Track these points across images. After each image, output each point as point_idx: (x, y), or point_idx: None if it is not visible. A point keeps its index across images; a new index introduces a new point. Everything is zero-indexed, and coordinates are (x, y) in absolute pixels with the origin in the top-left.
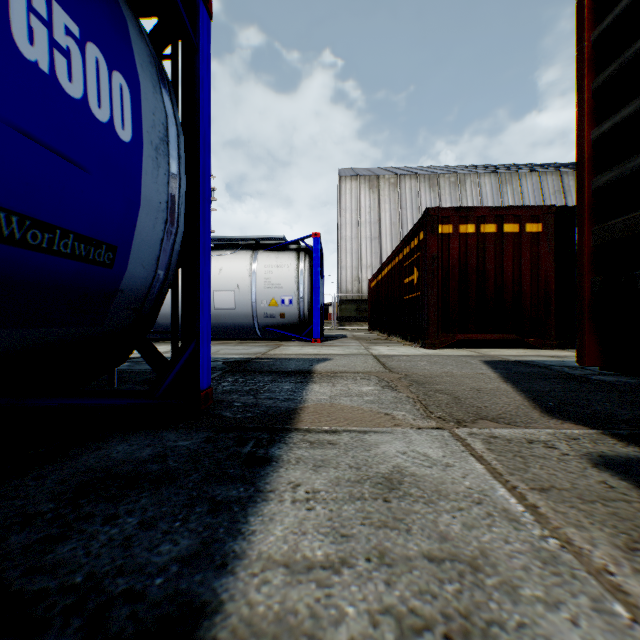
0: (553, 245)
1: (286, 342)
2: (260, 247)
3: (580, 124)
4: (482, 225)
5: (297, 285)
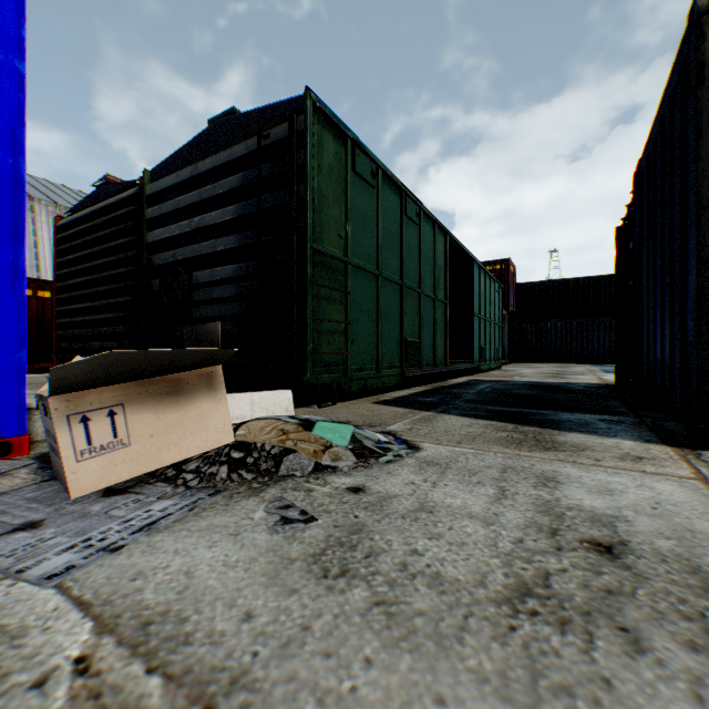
0: None
1: None
2: None
3: (56, 305)
4: None
5: None
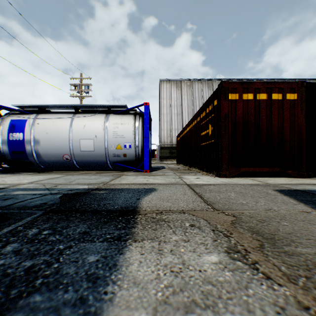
0: (304, 108)
1: (127, 172)
2: (111, 112)
3: None
4: (257, 94)
5: (134, 136)
